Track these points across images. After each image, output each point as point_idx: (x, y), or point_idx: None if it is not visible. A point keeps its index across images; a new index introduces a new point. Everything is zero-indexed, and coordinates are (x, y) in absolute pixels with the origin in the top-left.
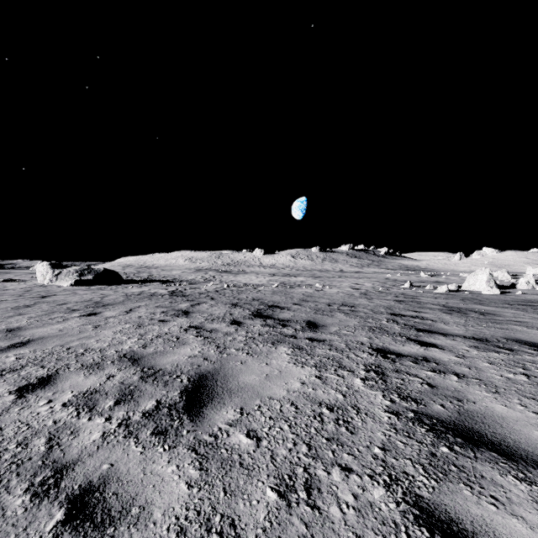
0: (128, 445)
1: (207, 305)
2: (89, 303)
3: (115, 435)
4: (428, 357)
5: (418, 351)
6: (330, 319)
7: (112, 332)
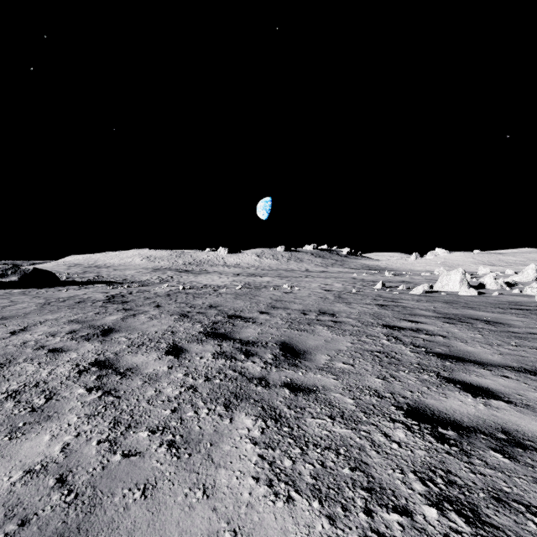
0: None
1: (145, 317)
2: None
3: None
4: (512, 432)
5: (481, 413)
6: (312, 339)
7: None
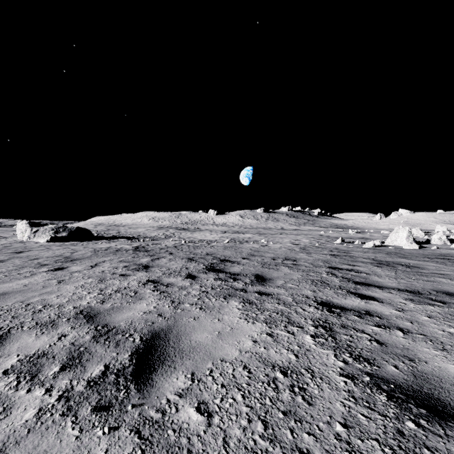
0: (63, 426)
1: (165, 260)
2: (59, 258)
3: (52, 413)
4: (370, 311)
5: (360, 305)
6: (276, 273)
7: (74, 287)
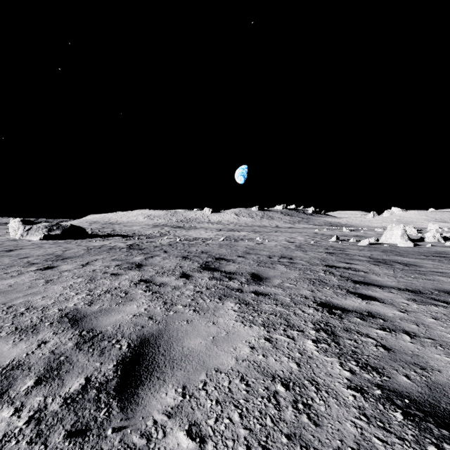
0: None
1: (159, 258)
2: (50, 256)
3: (17, 440)
4: (372, 312)
5: (361, 305)
6: (272, 271)
7: (61, 287)
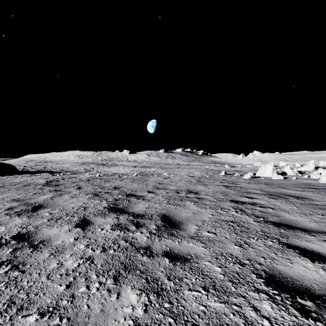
0: None
1: (68, 196)
2: None
3: None
4: None
5: (324, 279)
6: (184, 211)
7: None
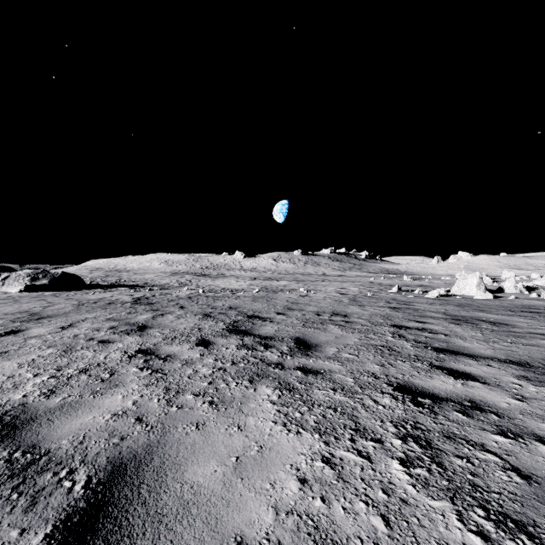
0: None
1: (172, 316)
2: (22, 314)
3: None
4: (477, 401)
5: (456, 389)
6: (324, 335)
7: (17, 364)
